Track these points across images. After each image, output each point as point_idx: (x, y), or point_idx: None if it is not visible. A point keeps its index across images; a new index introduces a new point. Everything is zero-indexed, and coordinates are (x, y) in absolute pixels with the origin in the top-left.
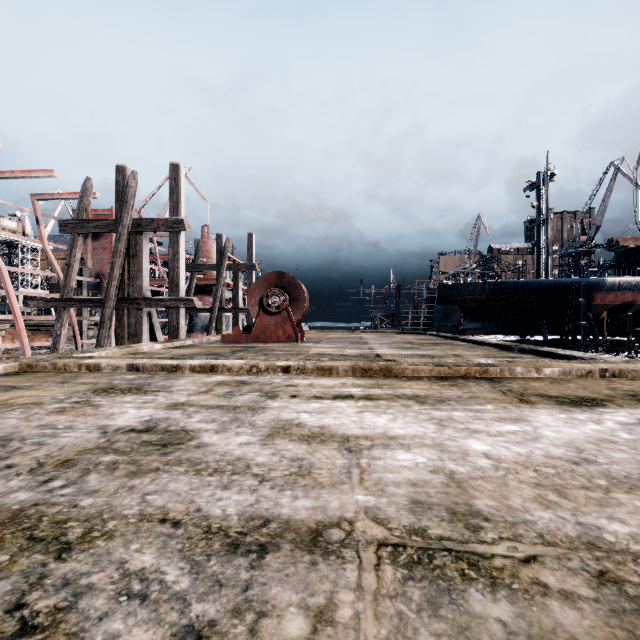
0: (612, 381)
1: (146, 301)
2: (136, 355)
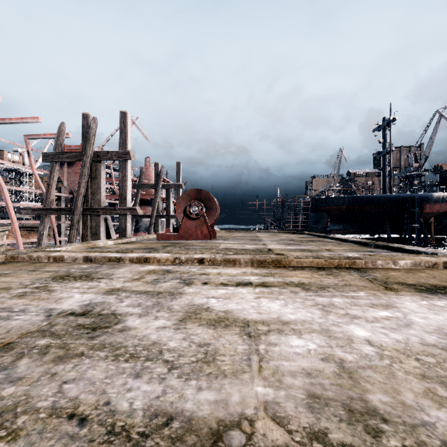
0: None
1: (103, 210)
2: (93, 249)
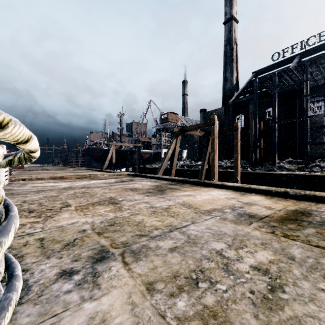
0: (78, 170)
1: None
2: None
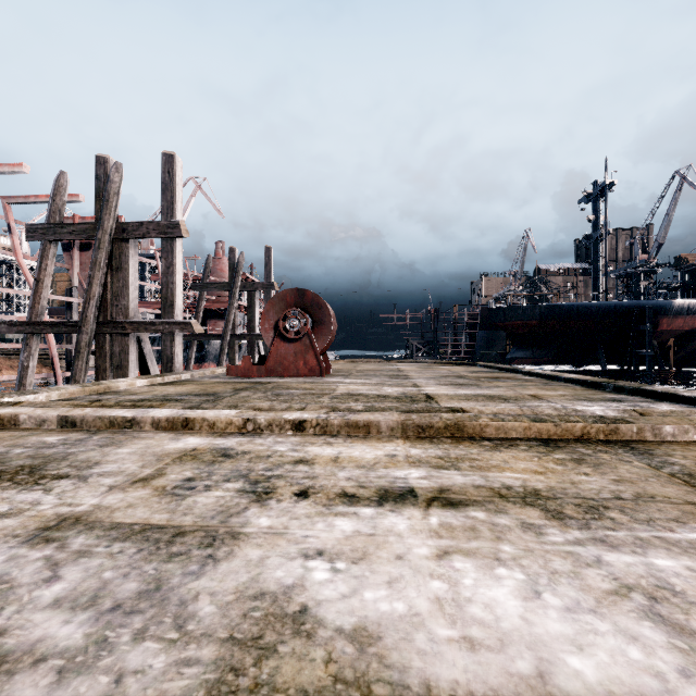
0: None
1: (133, 325)
2: (102, 396)
